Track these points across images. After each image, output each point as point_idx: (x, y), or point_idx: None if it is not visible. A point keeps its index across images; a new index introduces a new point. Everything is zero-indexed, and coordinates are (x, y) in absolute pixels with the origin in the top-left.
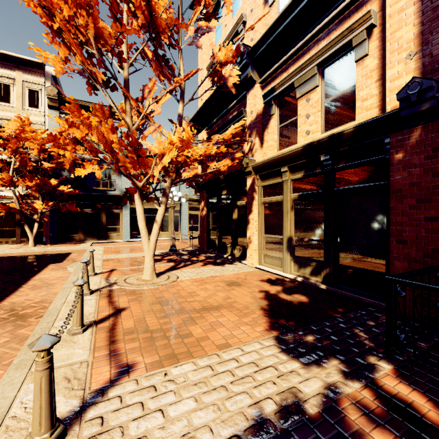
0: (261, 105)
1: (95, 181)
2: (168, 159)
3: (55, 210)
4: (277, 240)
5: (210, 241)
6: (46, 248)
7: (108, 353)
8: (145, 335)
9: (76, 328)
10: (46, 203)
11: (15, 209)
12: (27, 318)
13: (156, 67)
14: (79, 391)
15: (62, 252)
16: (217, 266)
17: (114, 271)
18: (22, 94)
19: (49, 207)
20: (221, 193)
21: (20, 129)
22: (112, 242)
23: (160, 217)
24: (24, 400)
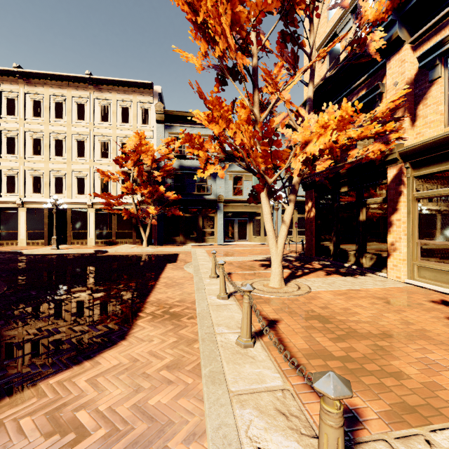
0: (412, 72)
1: (193, 186)
2: (318, 146)
3: (161, 214)
4: (445, 248)
5: (321, 247)
6: (157, 249)
7: (303, 382)
8: (334, 363)
9: (246, 340)
10: (155, 208)
11: (134, 214)
12: (179, 318)
13: (279, 51)
14: (313, 439)
15: (171, 253)
16: (347, 277)
17: (232, 275)
18: (137, 113)
19: (157, 212)
20: (339, 191)
21: (138, 143)
22: (207, 245)
23: (289, 218)
24: (250, 435)
